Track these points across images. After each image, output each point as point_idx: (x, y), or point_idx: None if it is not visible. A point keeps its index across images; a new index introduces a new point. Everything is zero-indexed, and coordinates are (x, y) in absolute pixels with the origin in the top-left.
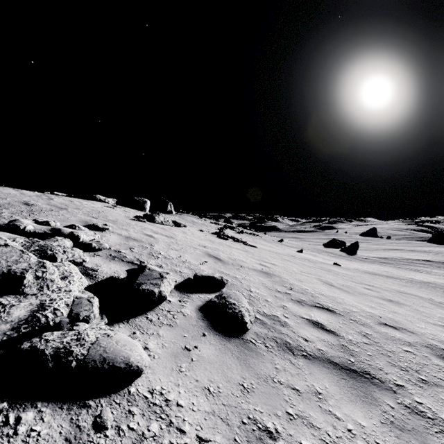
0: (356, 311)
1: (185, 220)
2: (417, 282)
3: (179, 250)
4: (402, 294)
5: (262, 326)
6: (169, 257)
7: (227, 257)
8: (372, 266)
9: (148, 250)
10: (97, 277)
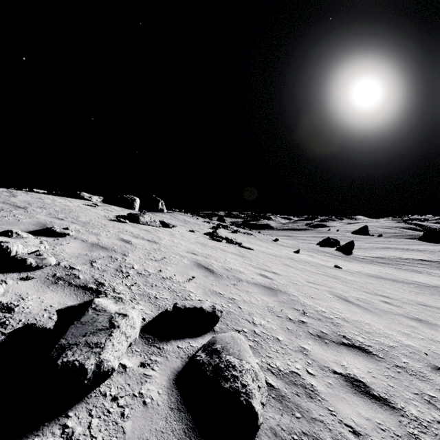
0: (395, 347)
1: (176, 219)
2: (425, 286)
3: (160, 261)
4: (424, 308)
5: (280, 406)
6: (145, 272)
7: (220, 266)
8: (372, 267)
9: (117, 262)
10: (6, 323)
